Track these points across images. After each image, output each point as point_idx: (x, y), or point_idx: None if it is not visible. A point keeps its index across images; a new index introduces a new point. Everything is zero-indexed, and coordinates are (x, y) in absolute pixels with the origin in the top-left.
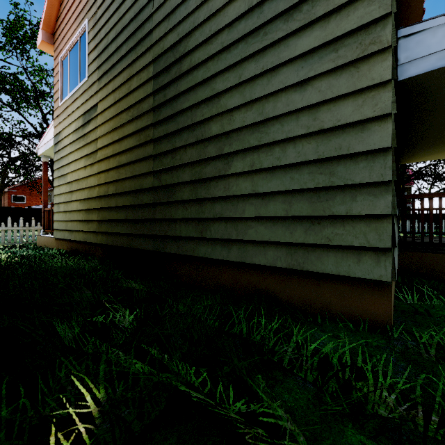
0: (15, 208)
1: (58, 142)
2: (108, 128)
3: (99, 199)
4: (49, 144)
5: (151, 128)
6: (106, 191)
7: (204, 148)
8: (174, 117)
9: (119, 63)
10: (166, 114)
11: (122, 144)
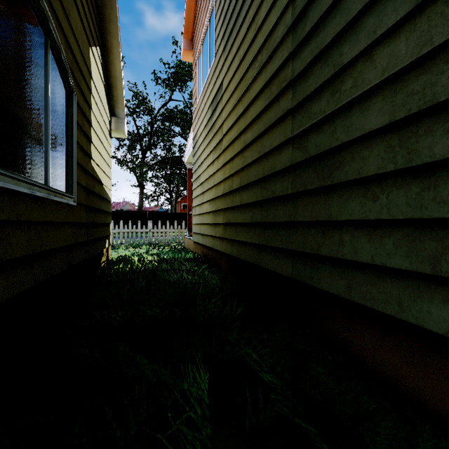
0: (181, 214)
1: (195, 144)
2: (233, 104)
3: (224, 198)
4: (190, 149)
5: (289, 62)
6: (230, 186)
7: (448, 8)
8: (338, 5)
9: (244, 4)
10: (318, 13)
11: (247, 115)
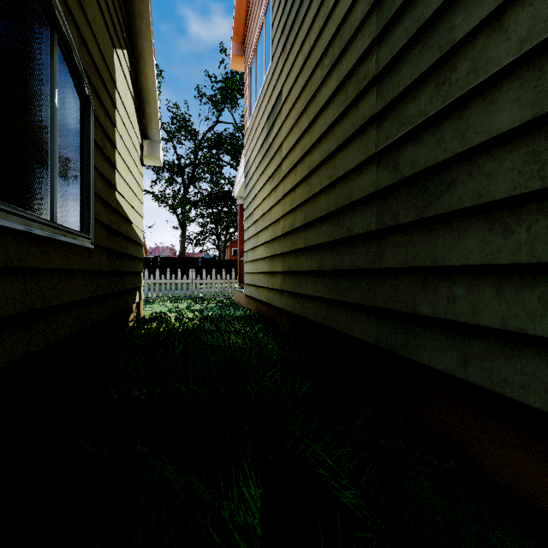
0: (231, 261)
1: (247, 173)
2: (295, 117)
3: (283, 239)
4: (241, 180)
5: (372, 52)
6: (291, 224)
7: None
8: None
9: None
10: None
11: (313, 130)
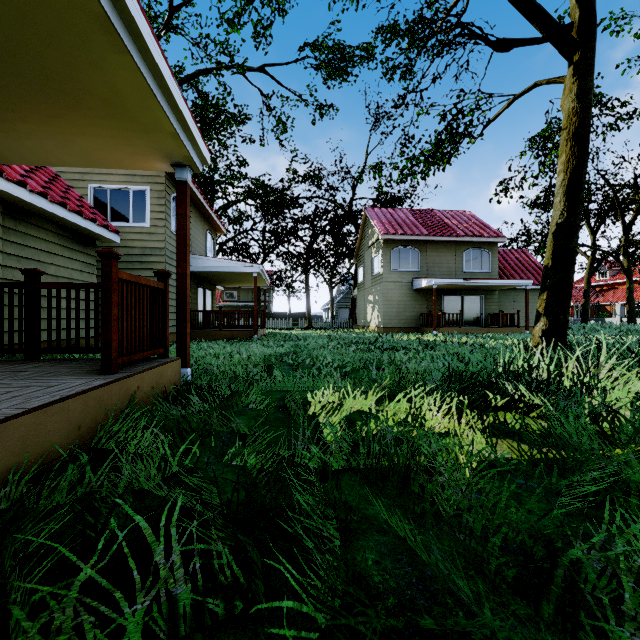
0: None
1: None
2: None
3: None
4: None
5: None
6: None
7: None
8: None
9: None
10: None
11: None
